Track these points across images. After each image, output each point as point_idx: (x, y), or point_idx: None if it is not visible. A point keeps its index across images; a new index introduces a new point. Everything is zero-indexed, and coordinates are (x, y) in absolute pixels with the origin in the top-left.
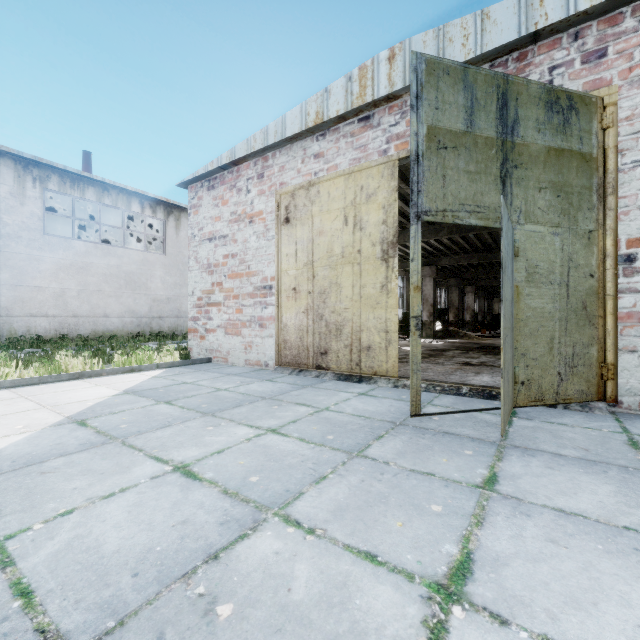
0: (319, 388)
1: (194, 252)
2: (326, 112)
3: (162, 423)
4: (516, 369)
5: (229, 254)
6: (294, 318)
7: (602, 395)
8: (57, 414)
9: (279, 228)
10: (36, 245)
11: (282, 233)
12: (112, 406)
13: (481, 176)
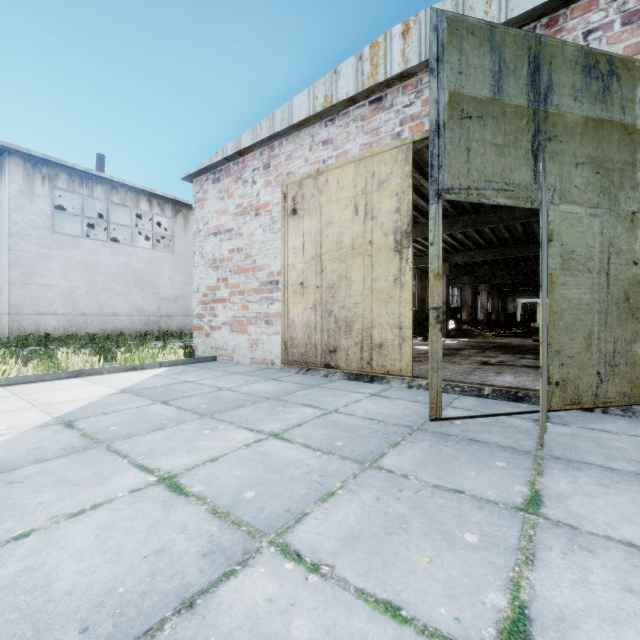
0: (327, 388)
1: (199, 247)
2: (335, 95)
3: (155, 425)
4: (550, 368)
5: (234, 248)
6: (301, 314)
7: None
8: (46, 414)
9: (286, 220)
10: (45, 243)
11: (289, 225)
12: (105, 406)
13: (510, 149)
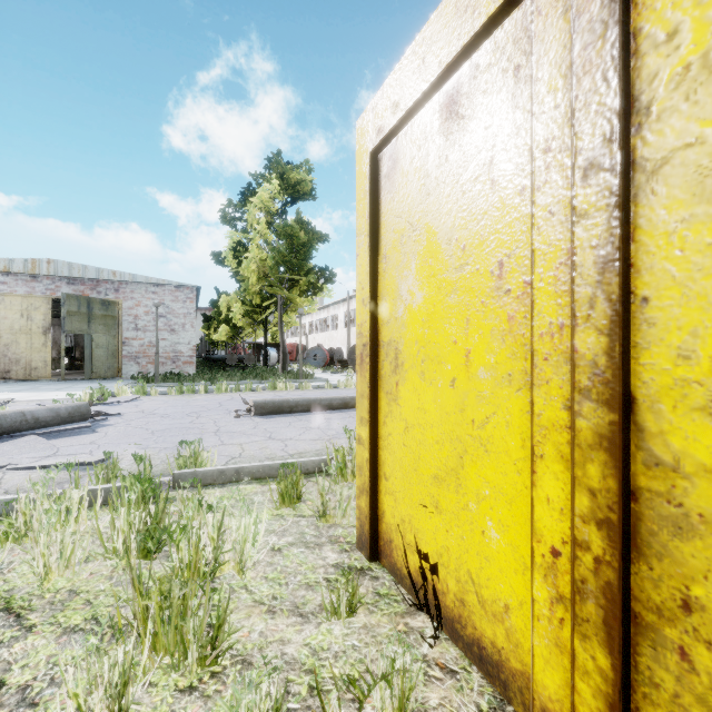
0: (15, 383)
1: None
2: (12, 269)
3: None
4: (93, 369)
5: None
6: None
7: (119, 376)
8: None
9: None
10: None
11: None
12: None
13: (83, 322)
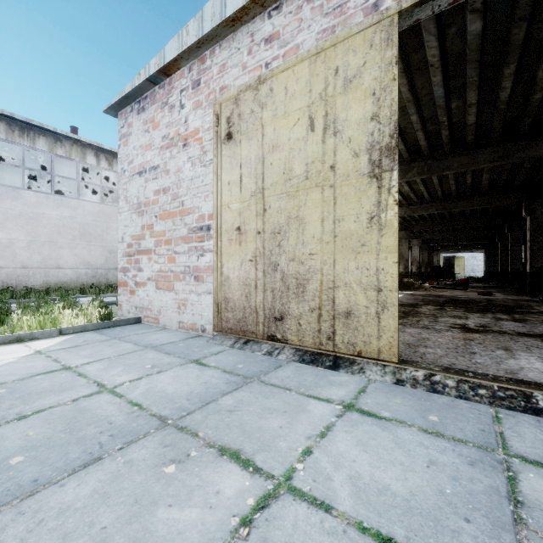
0: (271, 385)
1: (124, 190)
2: None
3: None
4: None
5: (160, 189)
6: (238, 268)
7: None
8: None
9: (219, 148)
10: None
11: (222, 154)
12: None
13: None
